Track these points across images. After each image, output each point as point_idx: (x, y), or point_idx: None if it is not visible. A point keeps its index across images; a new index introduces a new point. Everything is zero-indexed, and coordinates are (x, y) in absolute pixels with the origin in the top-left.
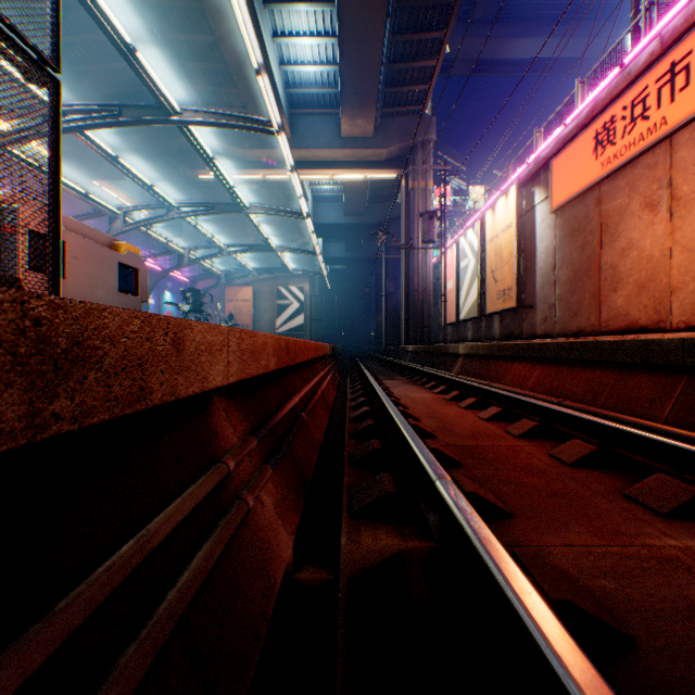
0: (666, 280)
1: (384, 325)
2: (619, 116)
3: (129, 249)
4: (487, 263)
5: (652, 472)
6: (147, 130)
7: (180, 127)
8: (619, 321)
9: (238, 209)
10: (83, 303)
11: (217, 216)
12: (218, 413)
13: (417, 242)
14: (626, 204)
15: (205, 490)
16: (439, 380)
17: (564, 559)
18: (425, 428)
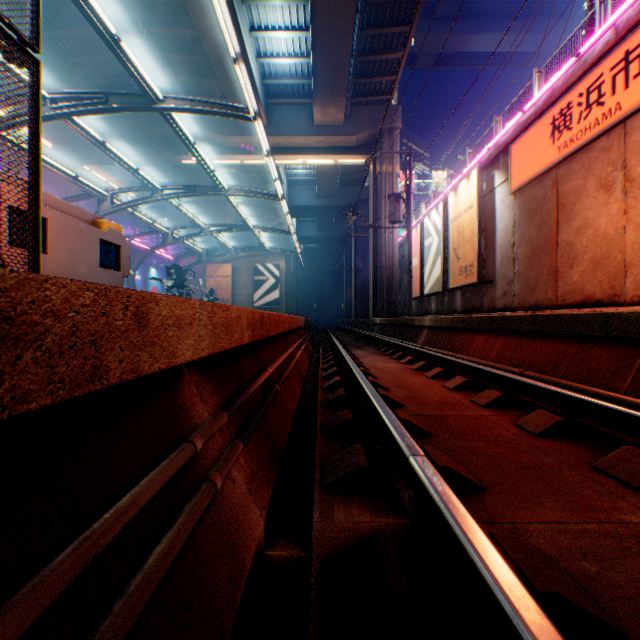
0: (620, 257)
1: (354, 299)
2: (575, 103)
3: (111, 226)
4: (449, 241)
5: (617, 443)
6: (133, 118)
7: (163, 114)
8: (575, 296)
9: (218, 191)
10: (15, 272)
11: (199, 198)
12: (188, 388)
13: (384, 222)
14: (581, 185)
15: (167, 475)
16: (405, 351)
17: (541, 538)
18: (394, 398)
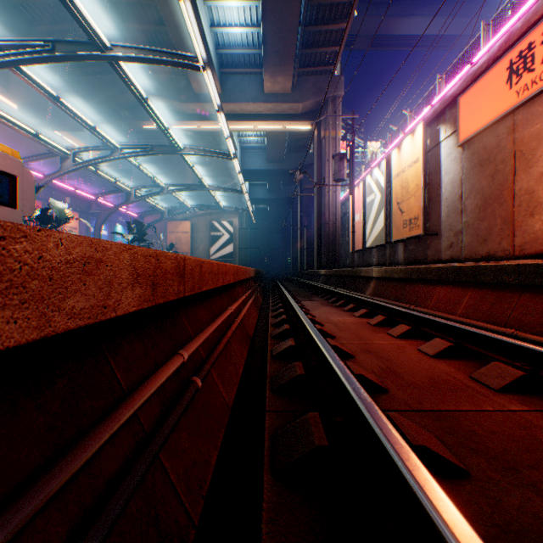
0: None
1: (300, 253)
2: (539, 41)
3: None
4: (393, 196)
5: None
6: (98, 86)
7: (112, 64)
8: (537, 245)
9: (174, 150)
10: None
11: (161, 162)
12: None
13: (328, 182)
14: None
15: None
16: (357, 303)
17: None
18: (371, 376)
